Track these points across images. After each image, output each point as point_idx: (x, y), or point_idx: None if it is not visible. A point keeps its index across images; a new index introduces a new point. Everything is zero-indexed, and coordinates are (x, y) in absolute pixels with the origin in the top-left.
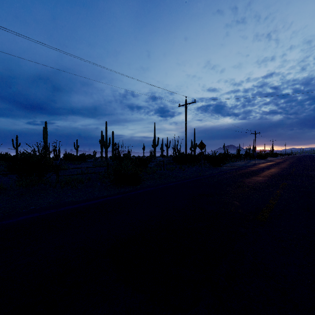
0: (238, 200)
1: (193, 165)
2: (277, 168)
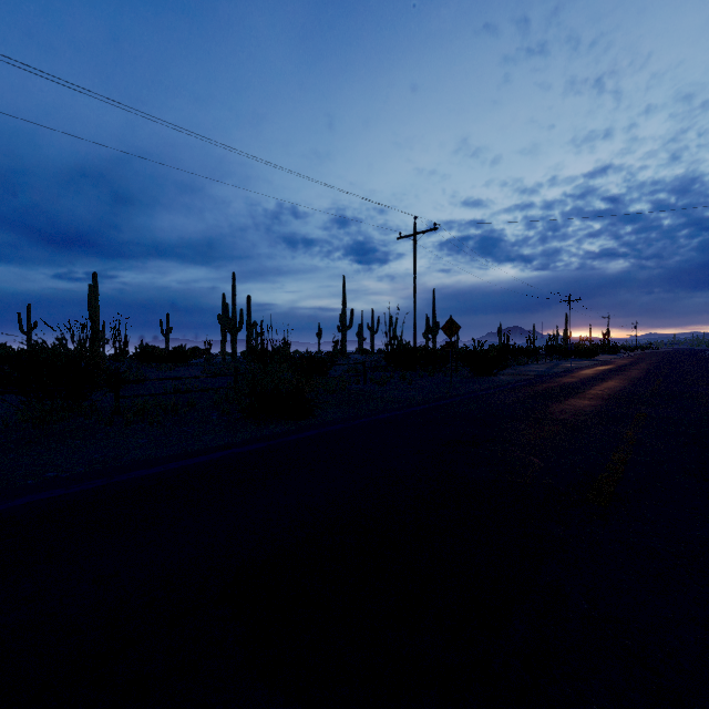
0: (540, 455)
1: (432, 371)
2: (622, 379)
